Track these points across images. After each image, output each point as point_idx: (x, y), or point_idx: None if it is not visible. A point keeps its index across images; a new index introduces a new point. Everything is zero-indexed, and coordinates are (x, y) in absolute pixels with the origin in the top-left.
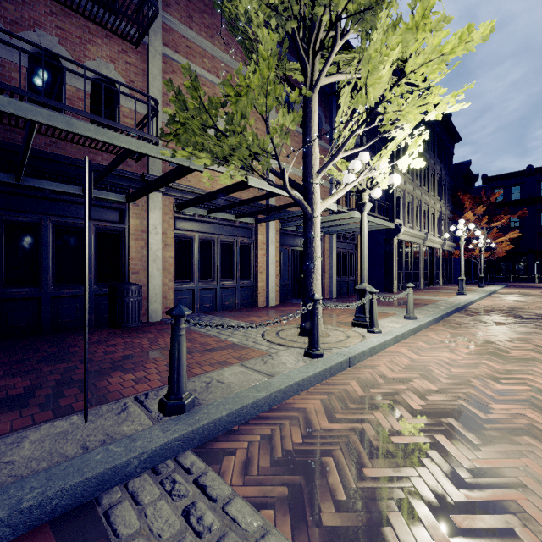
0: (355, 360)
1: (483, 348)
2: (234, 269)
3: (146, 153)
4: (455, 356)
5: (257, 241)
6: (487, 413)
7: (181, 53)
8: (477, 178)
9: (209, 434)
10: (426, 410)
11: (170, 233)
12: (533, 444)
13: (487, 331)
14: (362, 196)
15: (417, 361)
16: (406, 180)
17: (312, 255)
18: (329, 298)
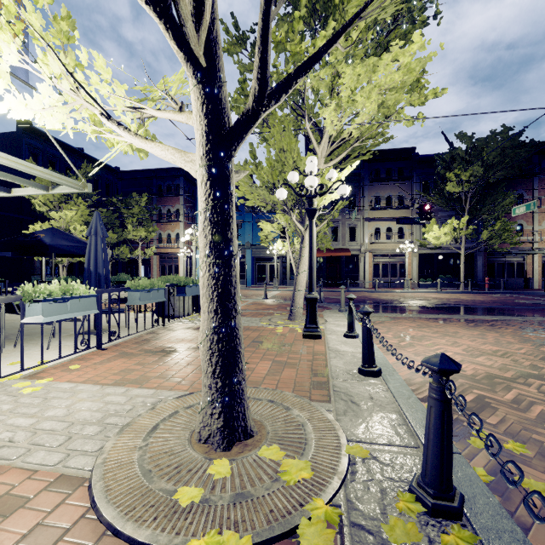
0: None
1: None
2: None
3: None
4: None
5: None
6: None
7: (544, 204)
8: None
9: None
10: None
11: (540, 262)
12: None
13: None
14: None
15: None
16: None
17: None
18: None
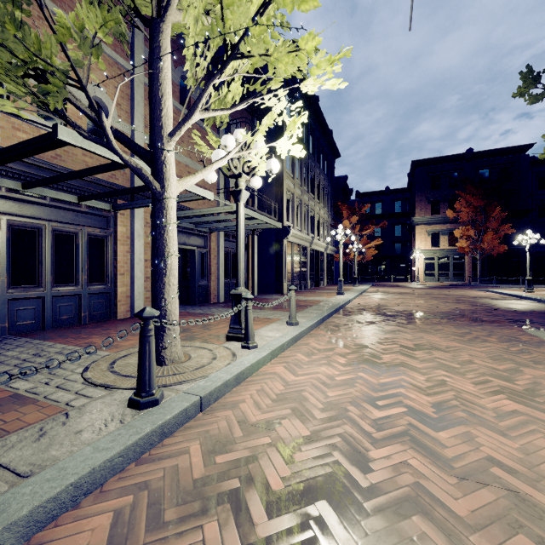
0: (211, 398)
1: (358, 355)
2: (78, 270)
3: None
4: (332, 371)
5: (117, 234)
6: (367, 472)
7: None
8: (352, 192)
9: None
10: (290, 488)
11: None
12: (426, 532)
13: (361, 333)
14: (238, 182)
15: (292, 384)
16: (295, 184)
17: (163, 250)
18: (216, 303)
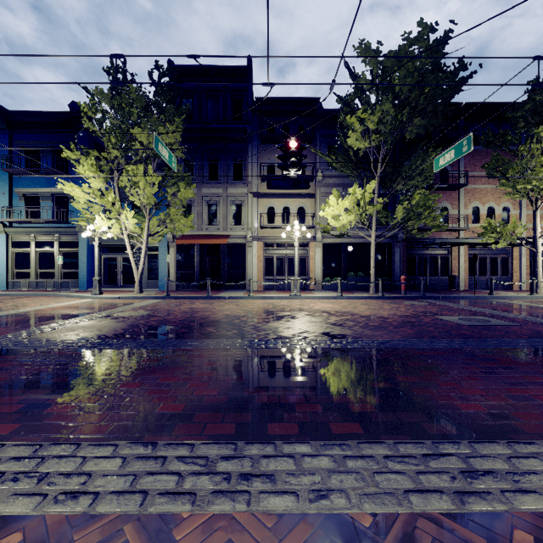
0: None
1: None
2: (497, 270)
3: (474, 242)
4: None
5: (513, 256)
6: None
7: (471, 183)
8: None
9: (500, 298)
10: None
11: (466, 256)
12: None
13: None
14: None
15: None
16: None
17: (537, 266)
18: None
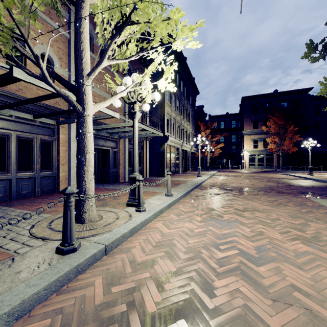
0: (113, 245)
1: (209, 215)
2: (33, 162)
3: None
4: (192, 226)
5: (59, 139)
6: (212, 297)
7: None
8: (206, 115)
9: None
10: (160, 311)
11: None
12: None
13: (211, 200)
14: (134, 107)
15: (167, 235)
16: (172, 110)
17: (84, 149)
18: (123, 182)
